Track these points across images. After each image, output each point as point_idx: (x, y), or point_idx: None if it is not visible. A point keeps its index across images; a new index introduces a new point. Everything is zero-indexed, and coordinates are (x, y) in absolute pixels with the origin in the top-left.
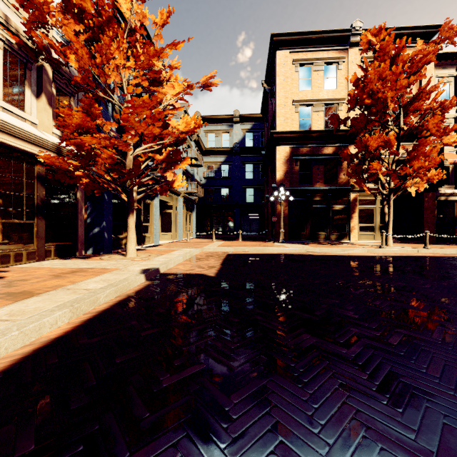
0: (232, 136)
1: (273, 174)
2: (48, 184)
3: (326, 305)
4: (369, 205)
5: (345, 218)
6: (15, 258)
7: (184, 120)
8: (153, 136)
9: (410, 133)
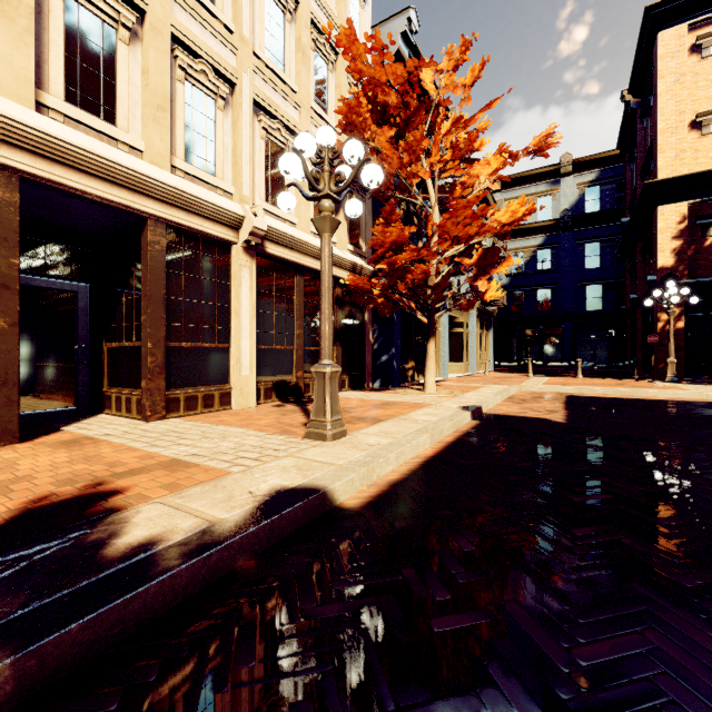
0: (557, 200)
1: (649, 257)
2: (343, 307)
3: None
4: None
5: None
6: None
7: (510, 208)
8: (467, 237)
9: None
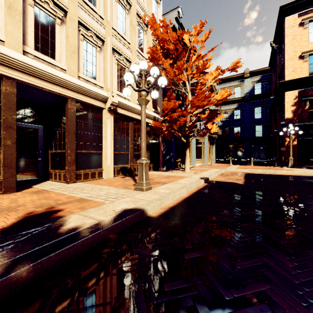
0: (243, 88)
1: (282, 113)
2: (150, 135)
3: None
4: None
5: None
6: None
7: (221, 94)
8: (202, 105)
9: None
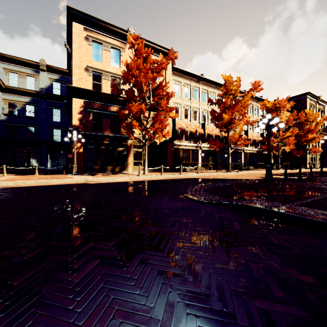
0: (38, 81)
1: None
2: None
3: (18, 231)
4: (139, 148)
5: (125, 157)
6: None
7: None
8: None
9: (155, 107)
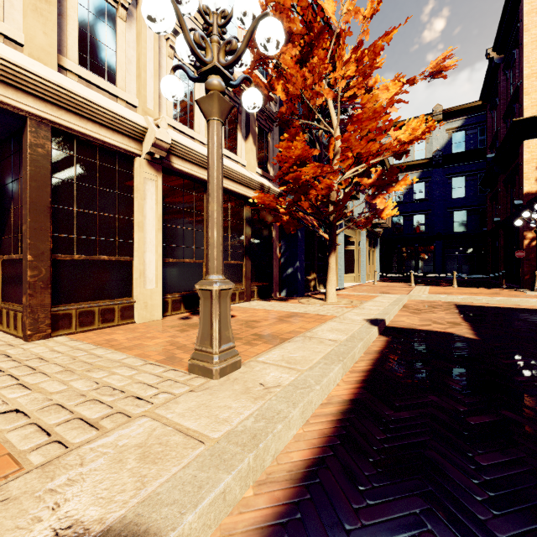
0: (430, 143)
1: (512, 186)
2: (252, 224)
3: None
4: None
5: None
6: (231, 297)
7: (410, 126)
8: (368, 154)
9: None
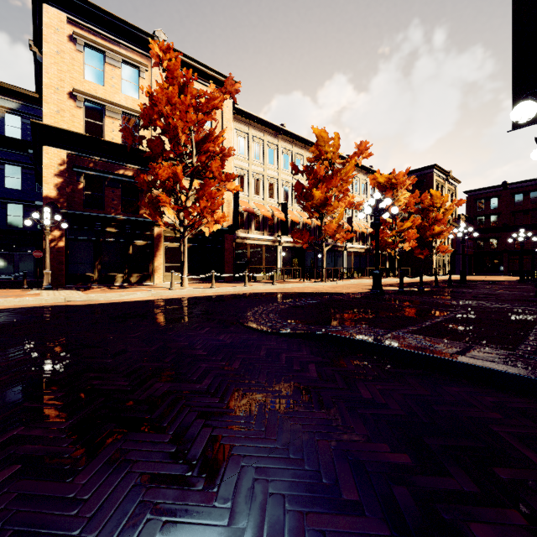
0: None
1: None
2: None
3: None
4: (176, 242)
5: (149, 257)
6: None
7: None
8: None
9: (201, 171)
